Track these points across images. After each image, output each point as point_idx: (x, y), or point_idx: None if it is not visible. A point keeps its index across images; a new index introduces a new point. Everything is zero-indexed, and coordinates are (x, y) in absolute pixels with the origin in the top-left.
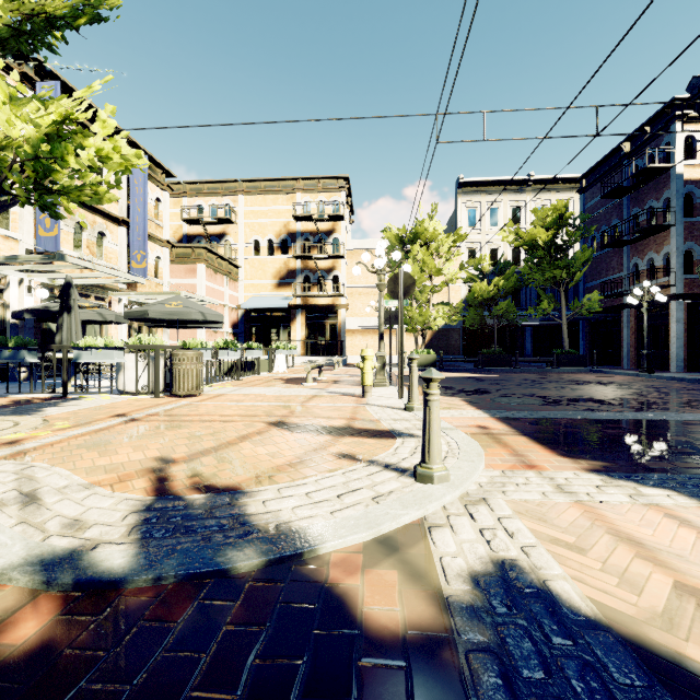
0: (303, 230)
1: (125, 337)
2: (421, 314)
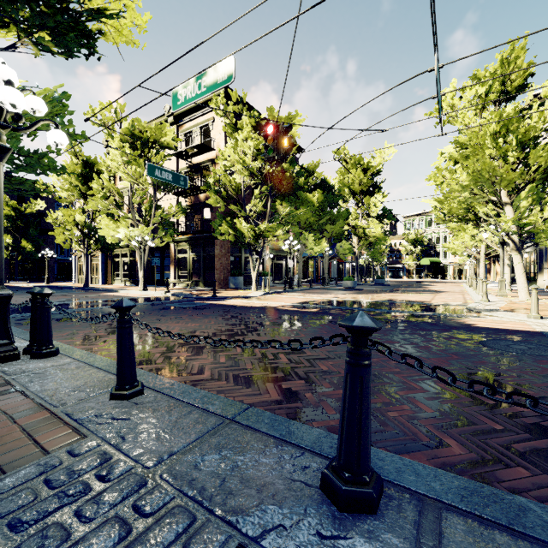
0: None
1: None
2: None
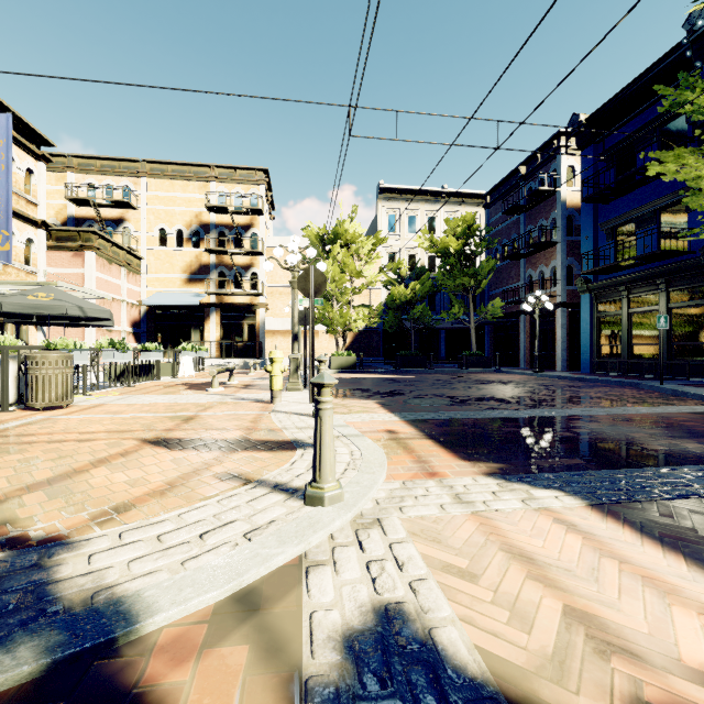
0: (218, 222)
1: None
2: (342, 315)
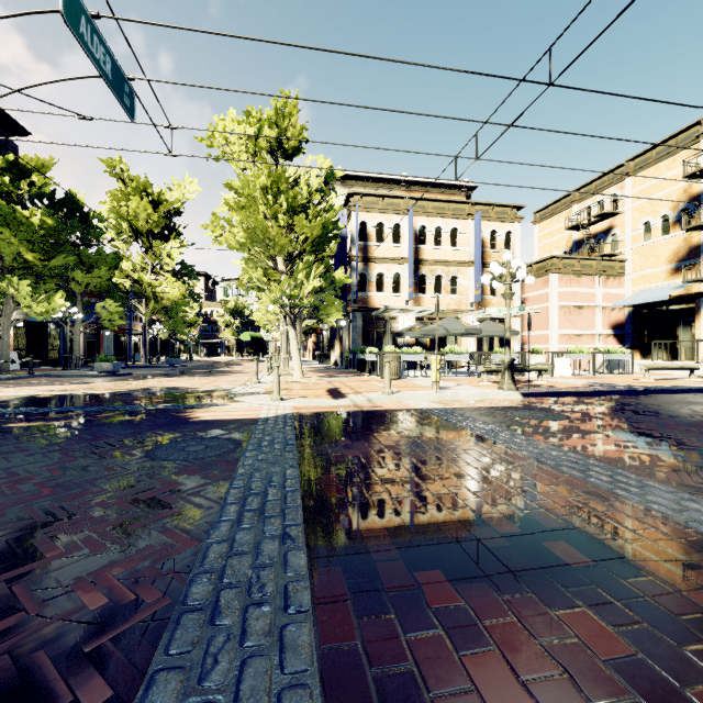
0: None
1: (472, 344)
2: None
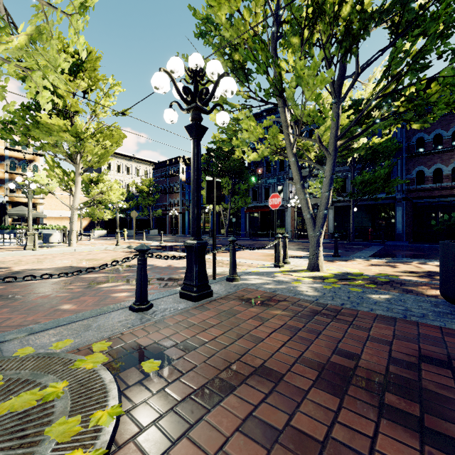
0: (10, 155)
1: None
2: (100, 213)
